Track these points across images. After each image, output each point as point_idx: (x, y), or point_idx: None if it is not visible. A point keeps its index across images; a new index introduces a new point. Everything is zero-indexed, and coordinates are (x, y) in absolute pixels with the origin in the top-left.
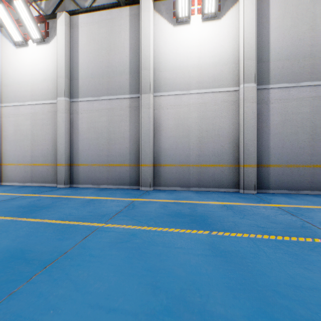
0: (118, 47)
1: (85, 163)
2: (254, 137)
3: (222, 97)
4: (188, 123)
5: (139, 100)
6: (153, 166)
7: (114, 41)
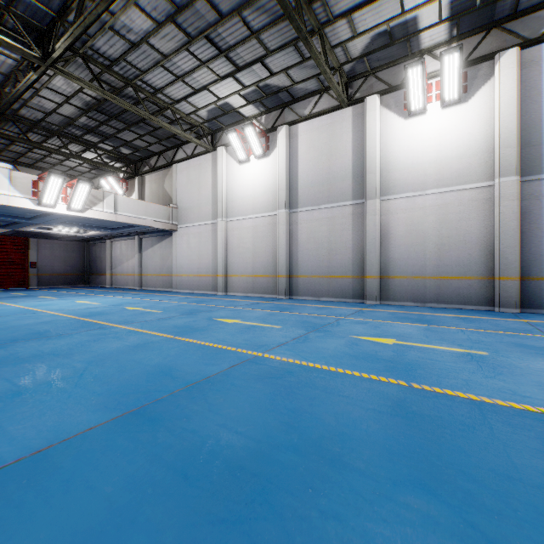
0: (339, 151)
1: (304, 275)
2: (514, 242)
3: (469, 195)
4: (423, 228)
5: (363, 206)
6: (380, 278)
7: (335, 145)
